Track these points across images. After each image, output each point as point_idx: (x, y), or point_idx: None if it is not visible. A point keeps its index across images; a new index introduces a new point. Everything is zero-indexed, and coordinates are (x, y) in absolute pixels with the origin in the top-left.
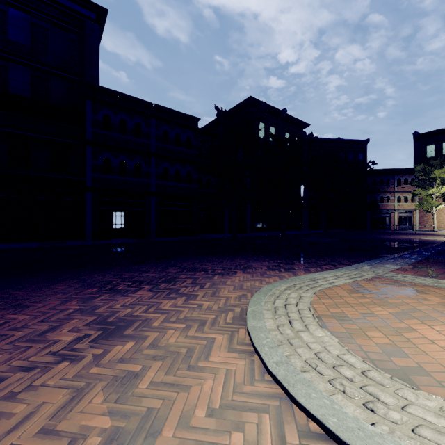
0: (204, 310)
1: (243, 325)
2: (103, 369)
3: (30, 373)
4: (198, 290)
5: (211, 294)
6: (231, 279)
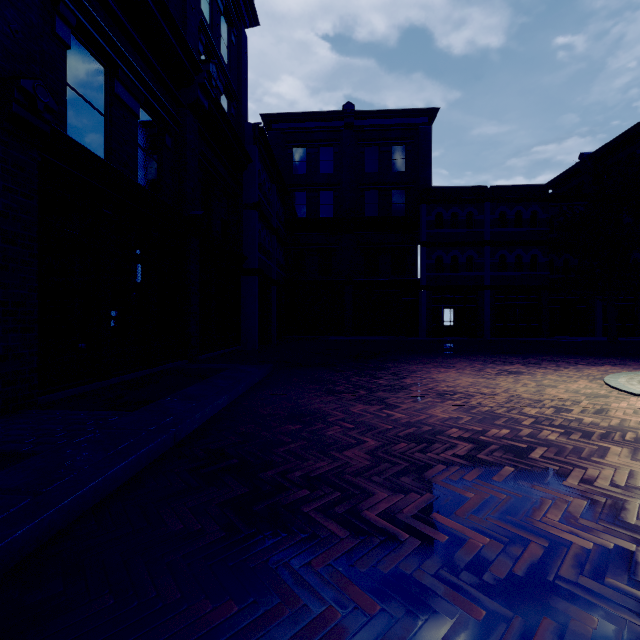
0: (570, 374)
1: (600, 380)
2: (522, 378)
3: (491, 375)
4: (563, 369)
5: (575, 371)
6: (596, 368)
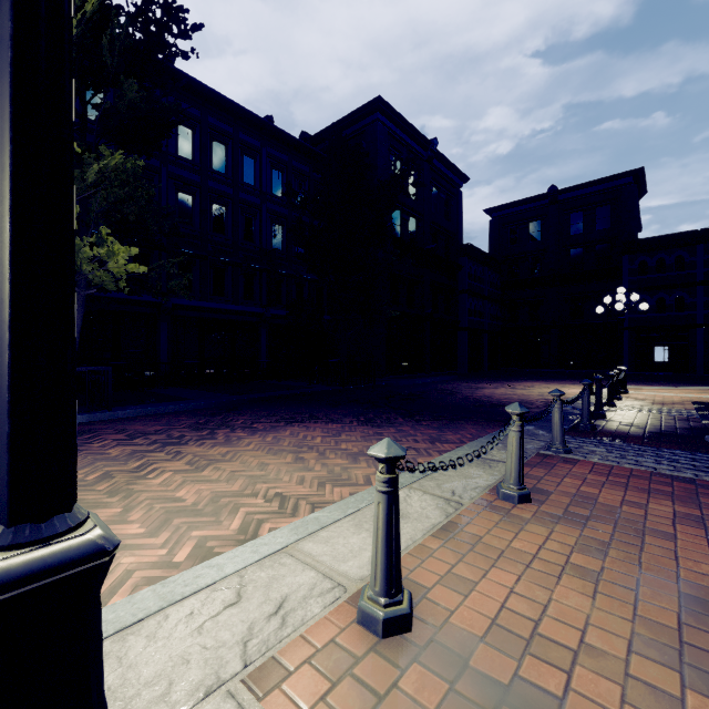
0: None
1: None
2: (566, 385)
3: (555, 384)
4: None
5: None
6: (647, 386)
